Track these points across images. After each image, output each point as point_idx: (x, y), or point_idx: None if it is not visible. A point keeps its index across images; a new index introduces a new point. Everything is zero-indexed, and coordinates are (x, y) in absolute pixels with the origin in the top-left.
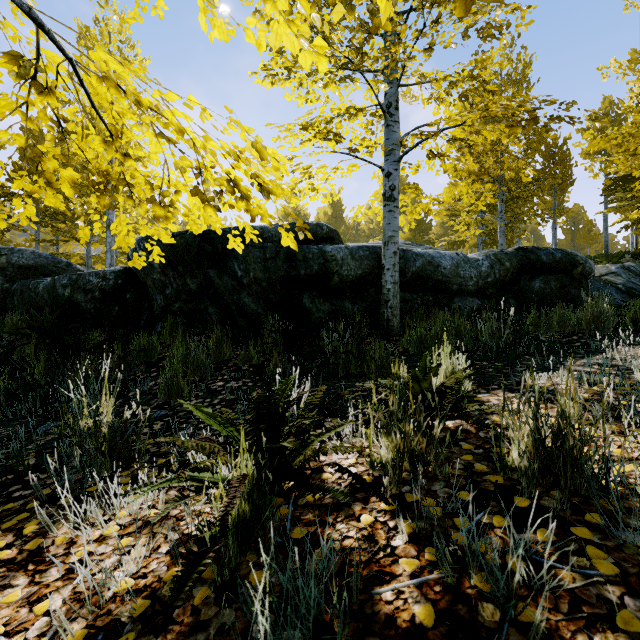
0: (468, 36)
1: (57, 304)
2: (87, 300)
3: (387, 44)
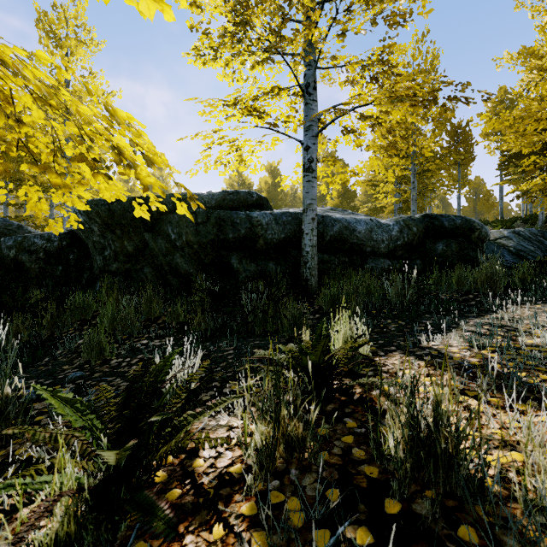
0: (376, 23)
1: (3, 264)
2: (31, 260)
3: (303, 28)
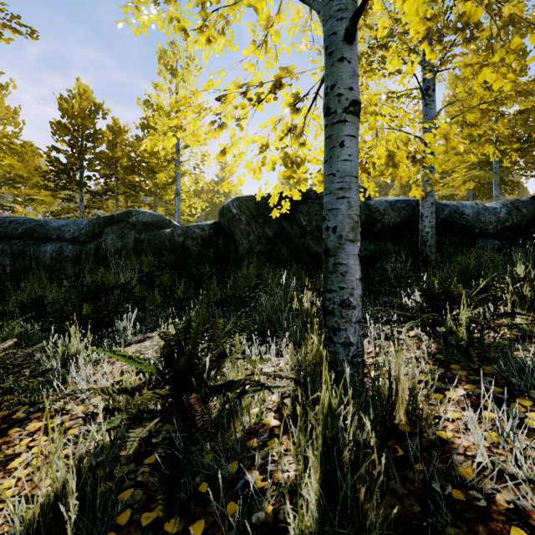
0: (504, 29)
1: (174, 248)
2: (193, 245)
3: (433, 43)
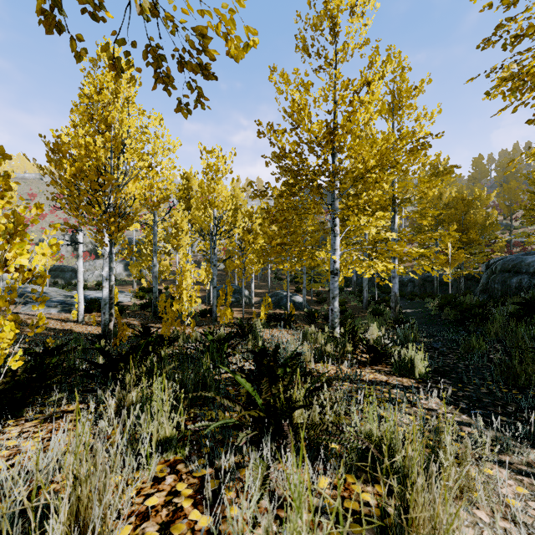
0: None
1: None
2: None
3: None
